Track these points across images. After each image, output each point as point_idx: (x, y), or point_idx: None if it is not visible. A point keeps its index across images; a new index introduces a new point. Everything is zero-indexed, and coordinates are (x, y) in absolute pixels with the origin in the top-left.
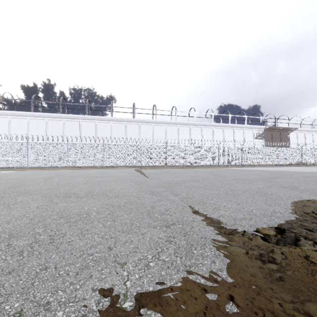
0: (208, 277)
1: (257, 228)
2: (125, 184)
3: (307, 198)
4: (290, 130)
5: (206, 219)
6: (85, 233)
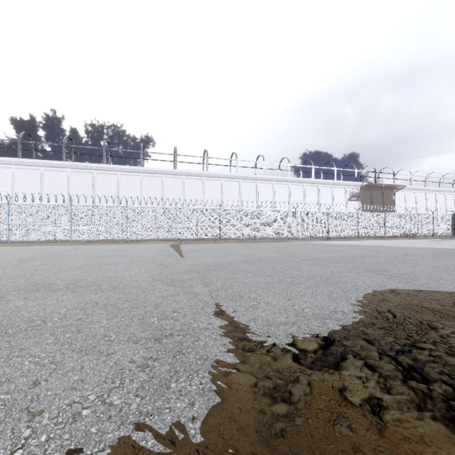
0: (165, 434)
1: (295, 339)
2: (140, 267)
3: (393, 288)
4: (395, 188)
5: (229, 324)
6: (16, 354)
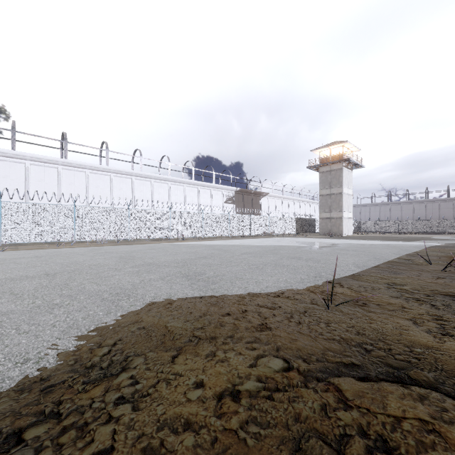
0: None
1: None
2: None
3: (179, 297)
4: (261, 195)
5: None
6: None
